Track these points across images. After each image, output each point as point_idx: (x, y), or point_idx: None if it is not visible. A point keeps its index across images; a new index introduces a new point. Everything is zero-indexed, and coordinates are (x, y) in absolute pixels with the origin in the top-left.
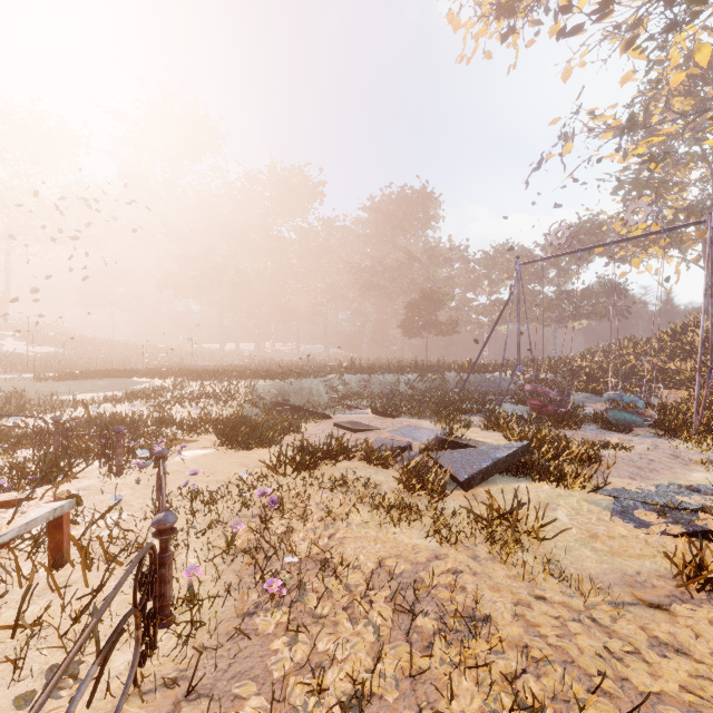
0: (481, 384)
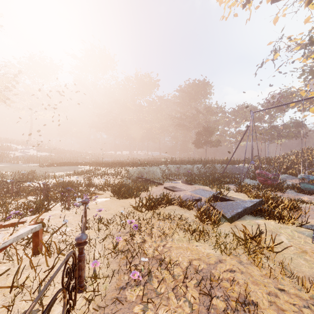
0: (233, 170)
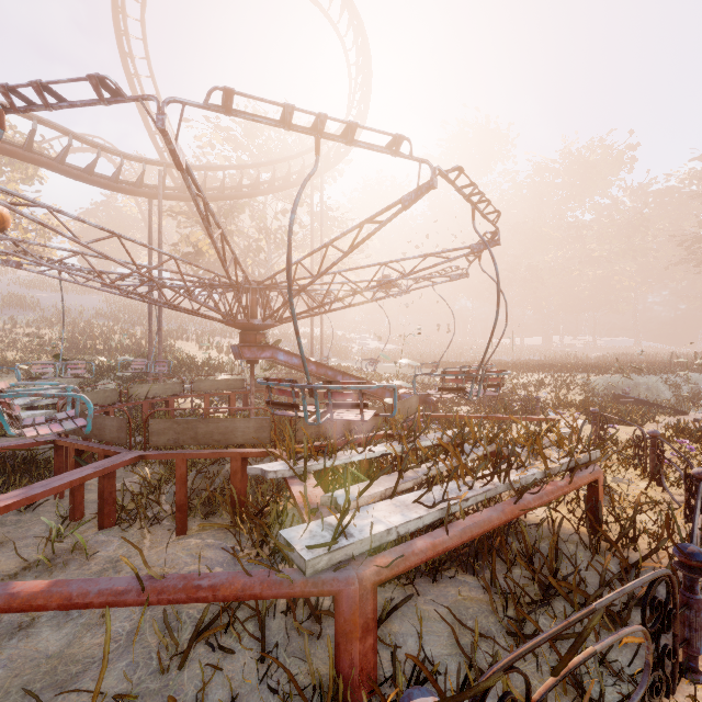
0: None
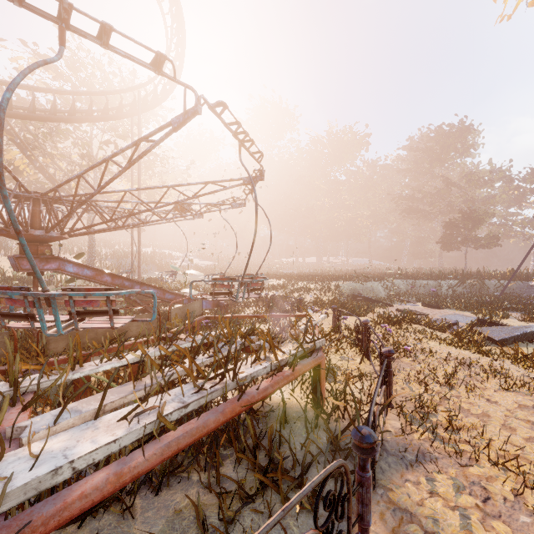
0: (523, 290)
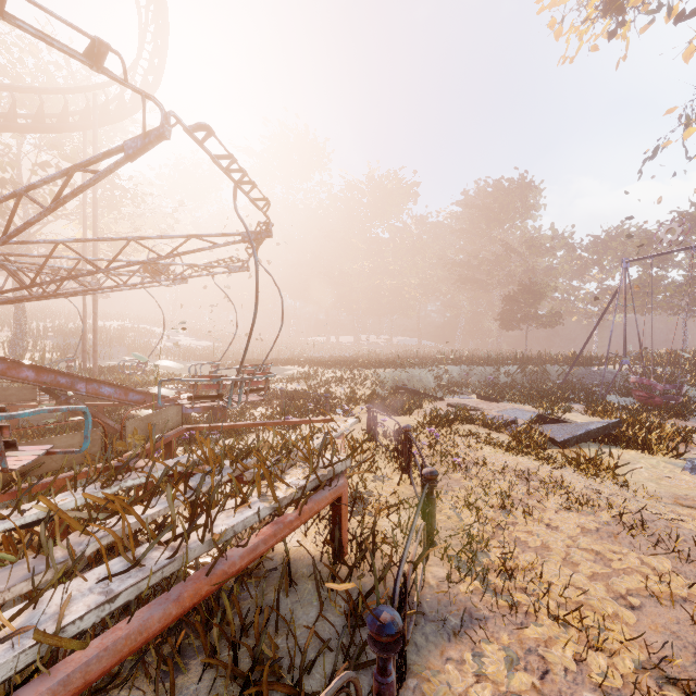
0: (586, 377)
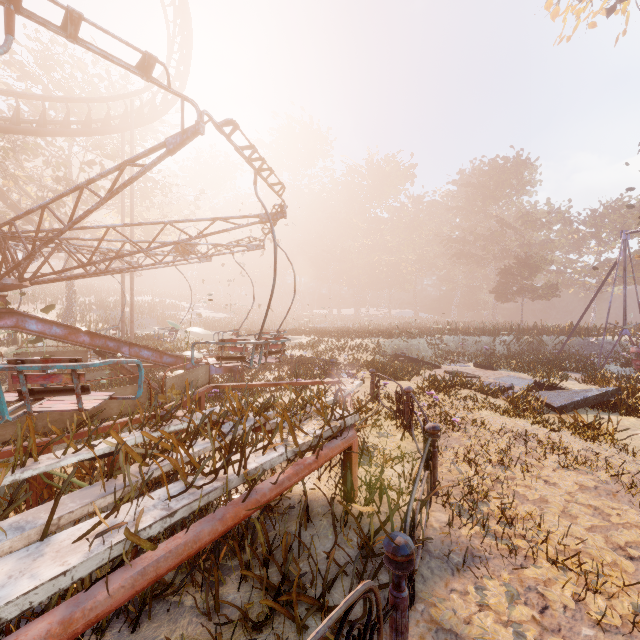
0: (583, 347)
